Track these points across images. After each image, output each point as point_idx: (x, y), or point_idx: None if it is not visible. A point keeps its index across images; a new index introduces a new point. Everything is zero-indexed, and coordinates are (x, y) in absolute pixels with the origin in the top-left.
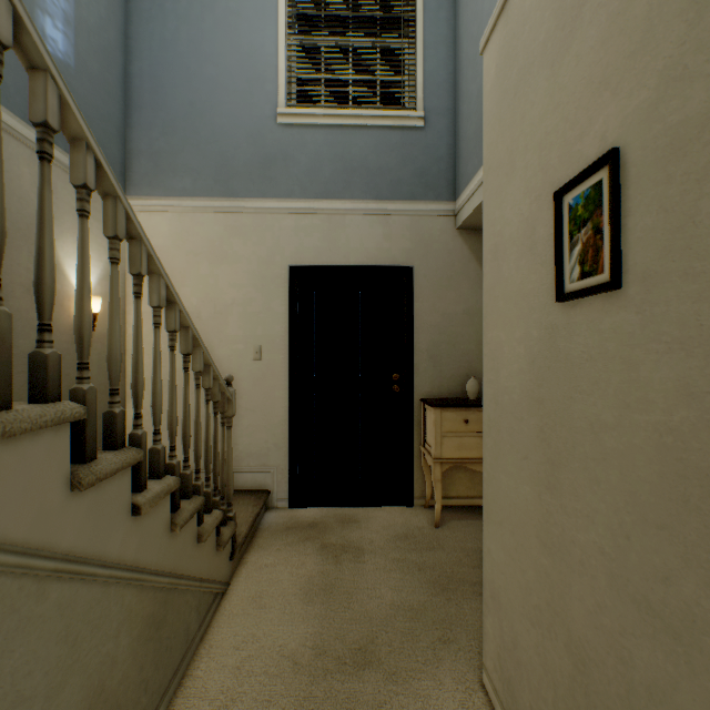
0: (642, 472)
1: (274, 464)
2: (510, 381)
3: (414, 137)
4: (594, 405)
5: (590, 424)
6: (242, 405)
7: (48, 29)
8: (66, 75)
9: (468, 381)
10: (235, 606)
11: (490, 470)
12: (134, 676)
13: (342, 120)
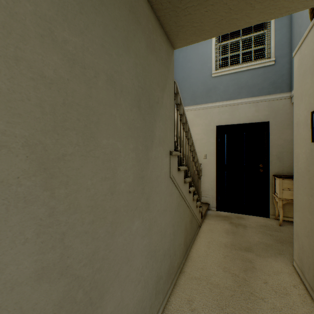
0: None
1: (210, 194)
2: (301, 165)
3: (269, 69)
4: None
5: None
6: None
7: None
8: None
9: None
10: (204, 230)
11: (295, 195)
12: (189, 229)
13: (237, 70)
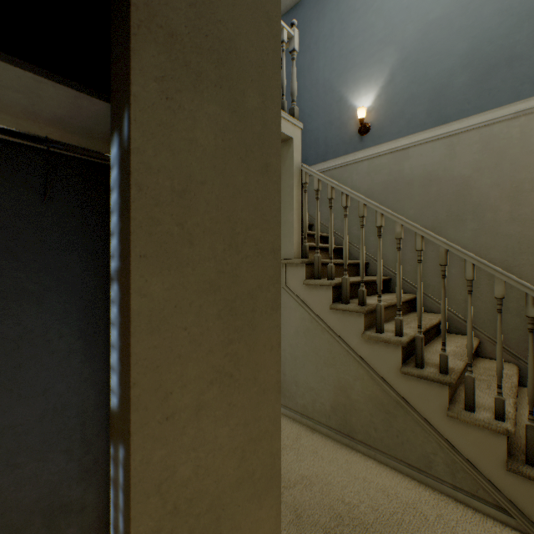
0: None
1: None
2: None
3: None
4: None
5: None
6: None
7: None
8: None
9: None
10: None
11: None
12: (365, 410)
13: None
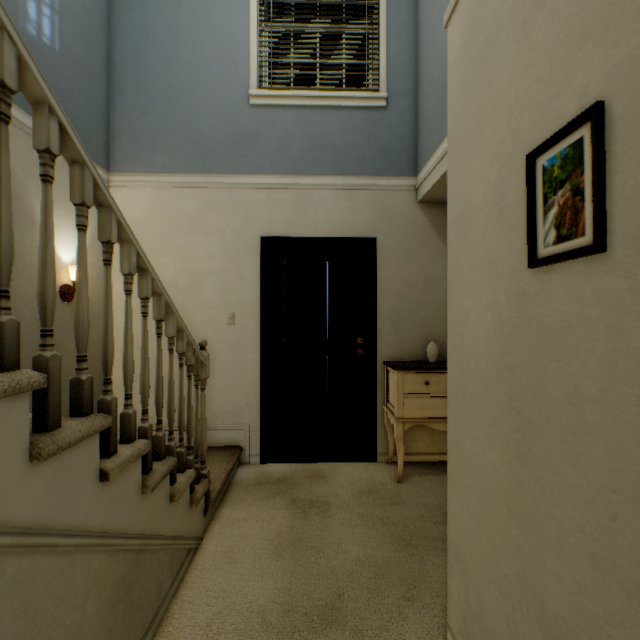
0: (633, 449)
1: (247, 422)
2: (477, 347)
3: (377, 116)
4: (572, 375)
5: (568, 394)
6: (217, 367)
7: (33, 14)
8: (50, 58)
9: (428, 345)
10: (208, 560)
11: (455, 435)
12: None
13: (310, 101)
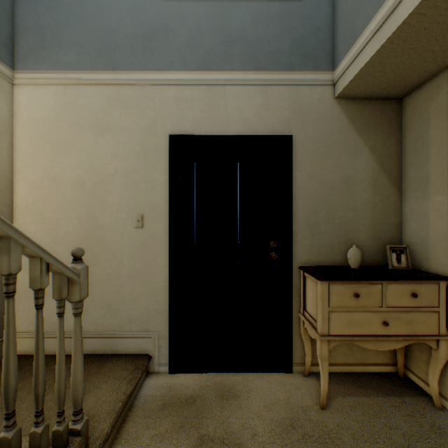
0: None
1: (155, 329)
2: None
3: (292, 7)
4: None
5: None
6: (124, 272)
7: None
8: None
9: (349, 249)
10: None
11: None
12: None
13: None
